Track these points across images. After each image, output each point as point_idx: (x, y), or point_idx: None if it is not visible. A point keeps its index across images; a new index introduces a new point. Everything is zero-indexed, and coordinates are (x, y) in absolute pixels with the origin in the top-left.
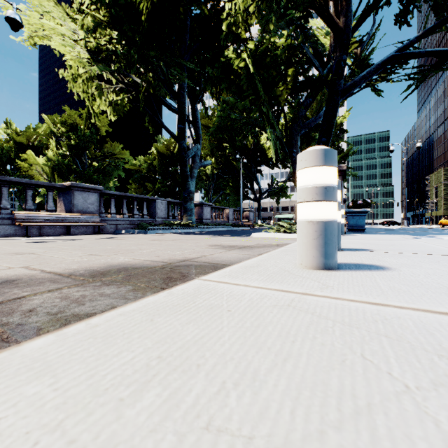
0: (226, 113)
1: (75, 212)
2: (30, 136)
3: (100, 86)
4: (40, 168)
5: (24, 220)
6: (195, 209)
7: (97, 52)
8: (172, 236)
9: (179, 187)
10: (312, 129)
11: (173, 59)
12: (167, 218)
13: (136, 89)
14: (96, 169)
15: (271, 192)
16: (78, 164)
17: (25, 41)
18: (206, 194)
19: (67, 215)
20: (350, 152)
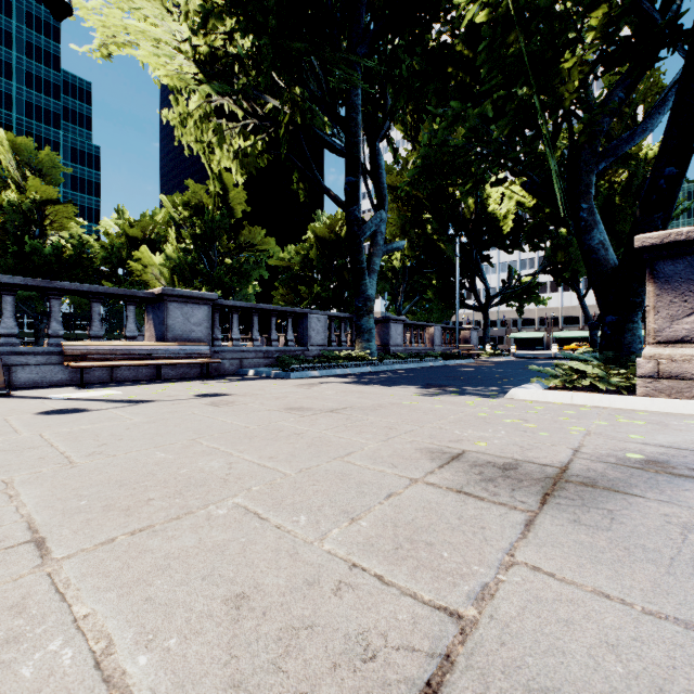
0: (441, 137)
1: (170, 339)
2: (145, 226)
3: (220, 127)
4: (157, 270)
5: (80, 356)
6: (376, 328)
7: (210, 62)
8: (333, 389)
9: (349, 292)
10: (616, 163)
11: (337, 53)
12: (328, 344)
13: (275, 122)
14: (229, 269)
15: (509, 294)
16: (204, 262)
17: (93, 53)
18: (392, 302)
19: (154, 346)
20: (675, 211)
